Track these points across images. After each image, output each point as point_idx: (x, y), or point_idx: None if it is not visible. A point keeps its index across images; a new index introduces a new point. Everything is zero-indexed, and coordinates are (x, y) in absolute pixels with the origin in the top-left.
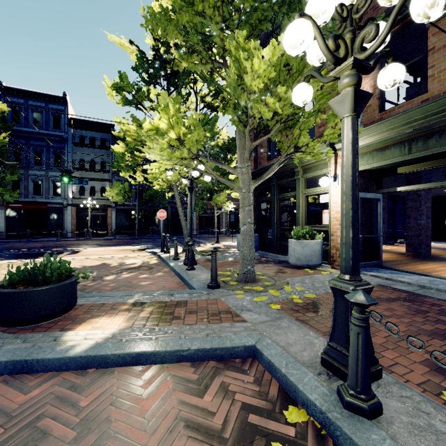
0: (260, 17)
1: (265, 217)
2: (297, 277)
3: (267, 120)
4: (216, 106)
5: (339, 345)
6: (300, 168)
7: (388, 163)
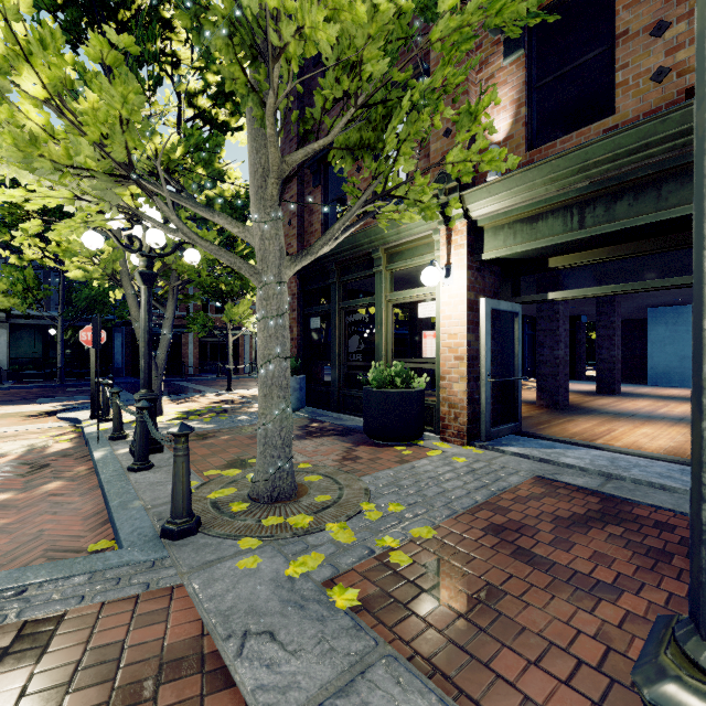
0: None
1: (319, 344)
2: (384, 471)
3: (323, 112)
4: (221, 122)
5: None
6: (383, 253)
7: (543, 245)
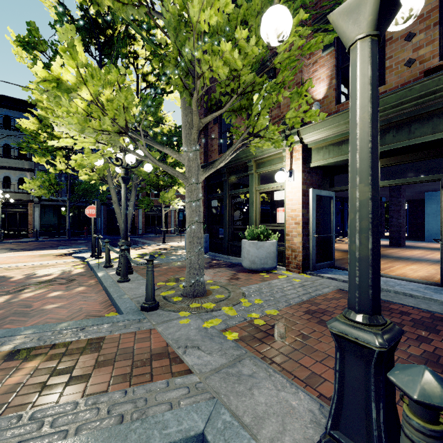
0: None
1: (216, 216)
2: (253, 285)
3: (220, 94)
4: (161, 89)
5: (351, 440)
6: (254, 163)
7: (345, 158)
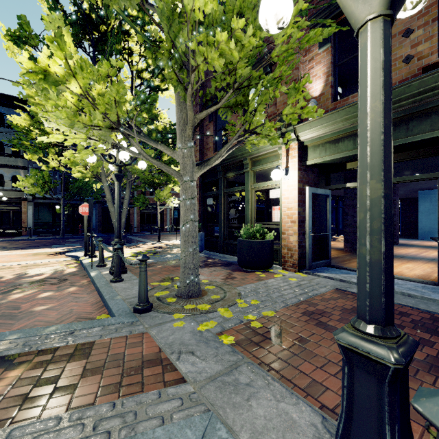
0: None
1: (212, 214)
2: (249, 284)
3: (216, 89)
4: (156, 86)
5: None
6: (249, 161)
7: (342, 156)
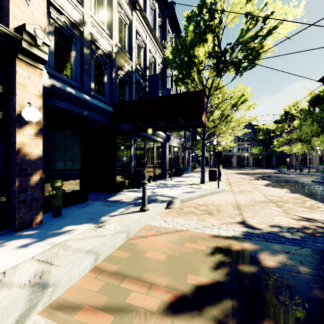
0: (317, 132)
1: None
2: None
3: None
4: None
5: None
6: None
7: None
